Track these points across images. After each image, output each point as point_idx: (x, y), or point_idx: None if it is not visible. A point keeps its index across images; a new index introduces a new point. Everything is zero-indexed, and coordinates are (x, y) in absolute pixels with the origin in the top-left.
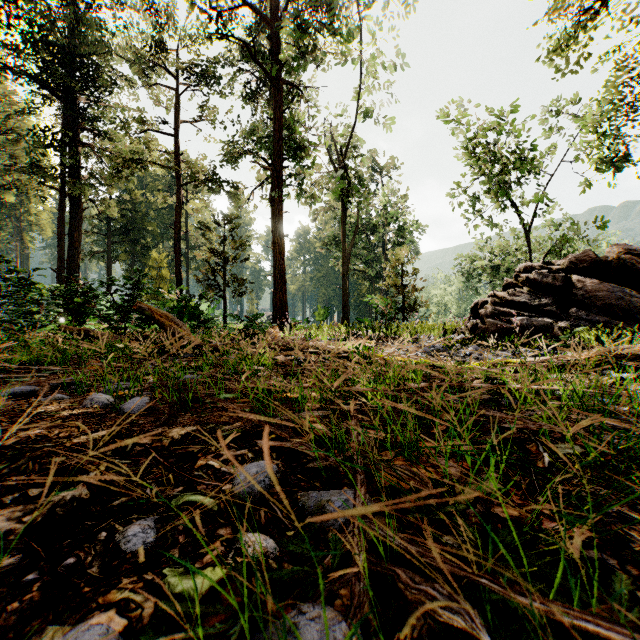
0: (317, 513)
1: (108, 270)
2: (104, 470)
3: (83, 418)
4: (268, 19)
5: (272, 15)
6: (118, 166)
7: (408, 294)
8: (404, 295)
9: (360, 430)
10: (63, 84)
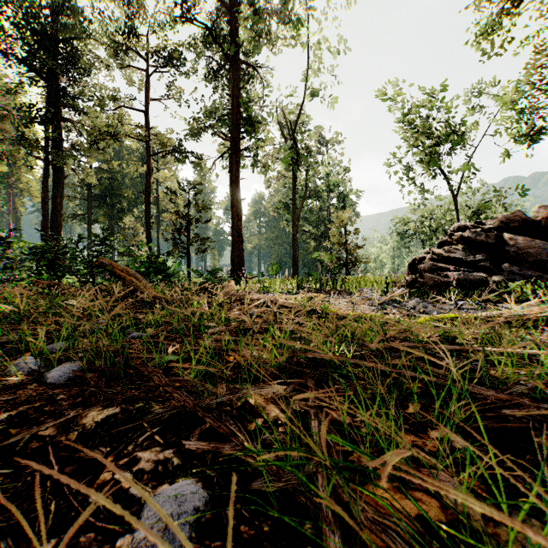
0: None
1: (88, 230)
2: None
3: None
4: (227, 7)
5: (230, 4)
6: (95, 138)
7: (350, 251)
8: (347, 252)
9: (321, 418)
10: (47, 66)
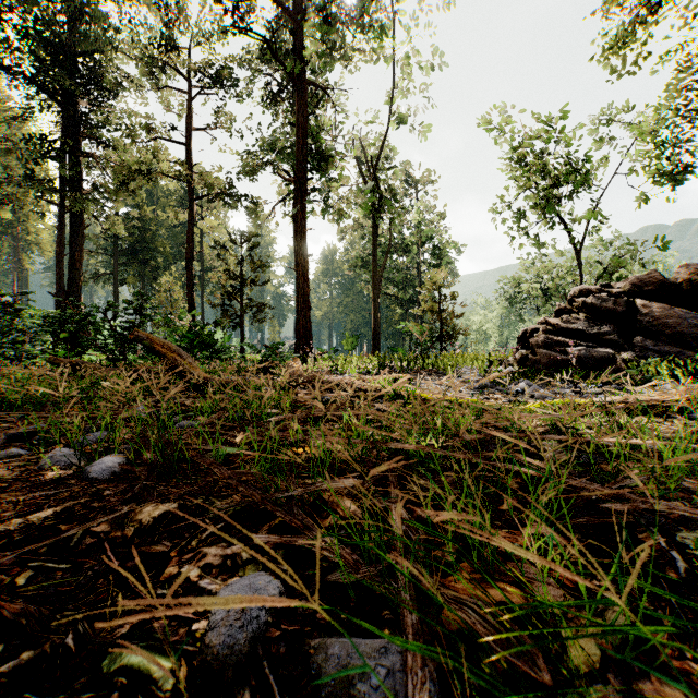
0: (341, 696)
1: (114, 294)
2: (5, 600)
3: (32, 486)
4: (290, 13)
5: (295, 9)
6: (123, 178)
7: (446, 321)
8: (442, 322)
9: (403, 513)
10: (63, 87)
